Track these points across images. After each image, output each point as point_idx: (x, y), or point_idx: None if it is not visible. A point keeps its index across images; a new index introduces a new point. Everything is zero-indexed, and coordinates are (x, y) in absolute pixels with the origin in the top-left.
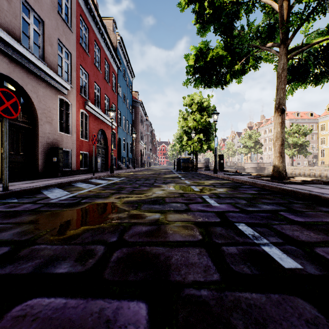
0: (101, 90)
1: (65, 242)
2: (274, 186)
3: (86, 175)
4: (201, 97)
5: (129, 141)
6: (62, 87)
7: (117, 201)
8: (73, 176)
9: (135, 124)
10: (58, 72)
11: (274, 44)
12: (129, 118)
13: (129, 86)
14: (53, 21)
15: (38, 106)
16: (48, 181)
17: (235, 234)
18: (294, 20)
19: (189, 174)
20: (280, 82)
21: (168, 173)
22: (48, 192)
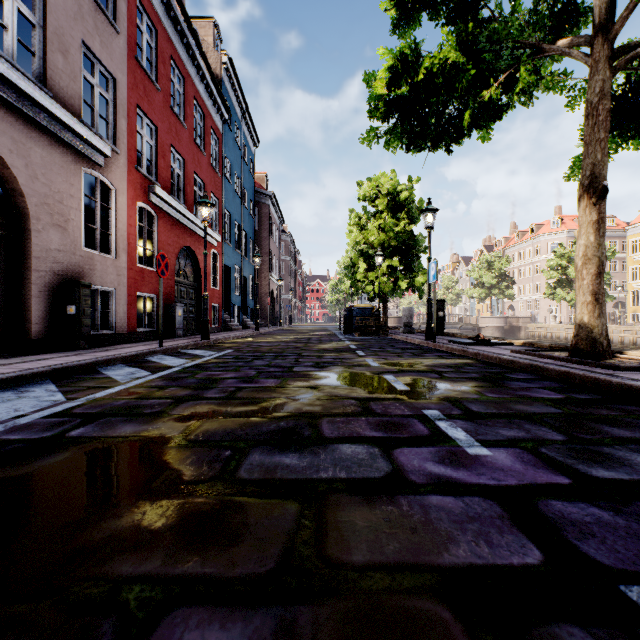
0: (185, 165)
1: None
2: (602, 378)
3: (146, 344)
4: (396, 183)
5: (249, 273)
6: (93, 150)
7: (175, 434)
8: (113, 348)
9: (261, 238)
10: (87, 120)
11: (577, 40)
12: (247, 226)
13: (249, 161)
14: None
15: (29, 187)
16: (39, 361)
17: None
18: None
19: (372, 342)
20: (596, 125)
21: (327, 339)
22: (9, 396)
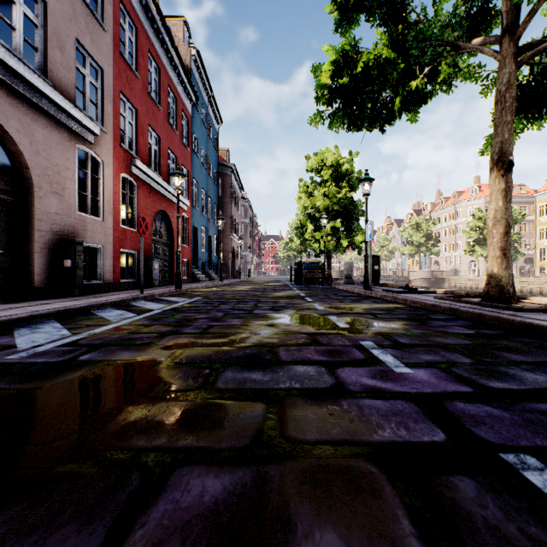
0: (160, 141)
1: None
2: (506, 317)
3: (129, 292)
4: (338, 156)
5: (213, 233)
6: (85, 129)
7: (164, 359)
8: (102, 295)
9: (224, 204)
10: (79, 105)
11: (489, 39)
12: (212, 193)
13: (213, 138)
14: (65, 4)
15: (33, 161)
16: (44, 305)
17: None
18: None
19: (318, 291)
20: (504, 110)
21: (280, 289)
22: (25, 331)
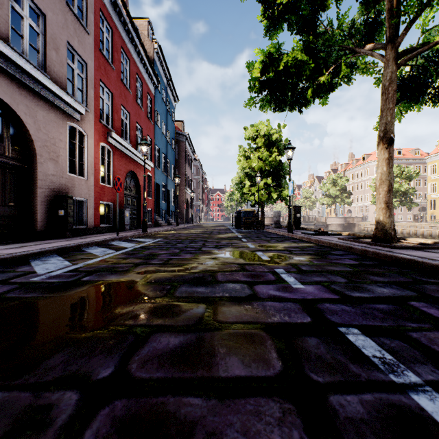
0: (130, 117)
1: (3, 382)
2: (383, 252)
3: (107, 234)
4: (269, 128)
5: (171, 188)
6: (74, 110)
7: (139, 279)
8: (87, 236)
9: (180, 164)
10: (69, 90)
11: (377, 46)
12: (171, 156)
13: (171, 112)
14: (59, 15)
15: (36, 135)
16: (46, 244)
17: (347, 357)
18: (410, 4)
19: (253, 233)
20: (387, 99)
21: (223, 232)
22: (38, 262)
